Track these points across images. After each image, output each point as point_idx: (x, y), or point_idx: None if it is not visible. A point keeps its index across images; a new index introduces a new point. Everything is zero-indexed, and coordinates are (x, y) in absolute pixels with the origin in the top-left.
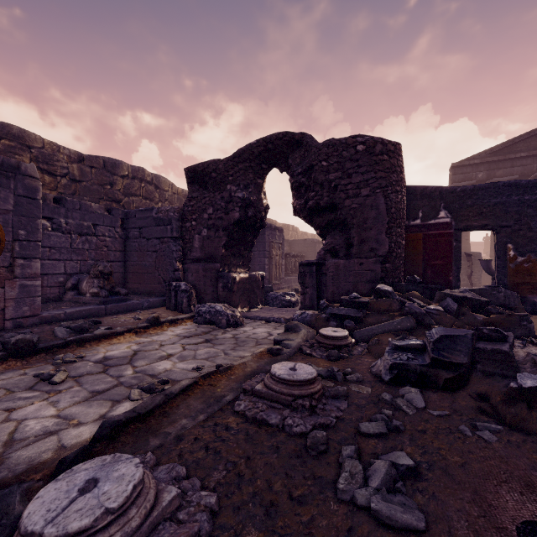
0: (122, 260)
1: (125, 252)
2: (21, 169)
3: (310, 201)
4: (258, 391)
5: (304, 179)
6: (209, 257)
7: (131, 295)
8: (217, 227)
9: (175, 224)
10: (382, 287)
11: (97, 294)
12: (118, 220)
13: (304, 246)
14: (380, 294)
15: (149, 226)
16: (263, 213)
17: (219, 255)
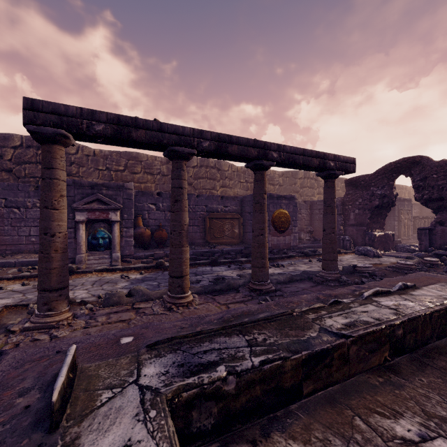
0: (309, 224)
1: (310, 220)
2: (294, 197)
3: (425, 196)
4: (393, 266)
5: (421, 183)
6: (359, 224)
7: None
8: (364, 209)
9: (339, 207)
10: None
11: (309, 240)
12: (308, 206)
13: None
14: None
15: None
16: (394, 199)
17: (365, 223)
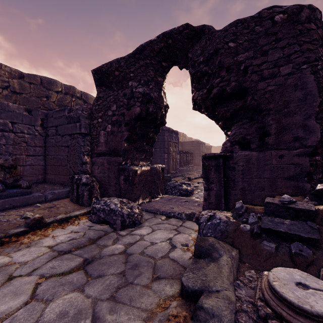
0: (43, 154)
1: (45, 147)
2: None
3: (215, 89)
4: None
5: (206, 67)
6: (112, 151)
7: (45, 185)
8: (120, 123)
9: (84, 121)
10: None
11: None
12: (38, 119)
13: (192, 146)
14: None
15: (63, 124)
16: (163, 111)
17: (121, 149)
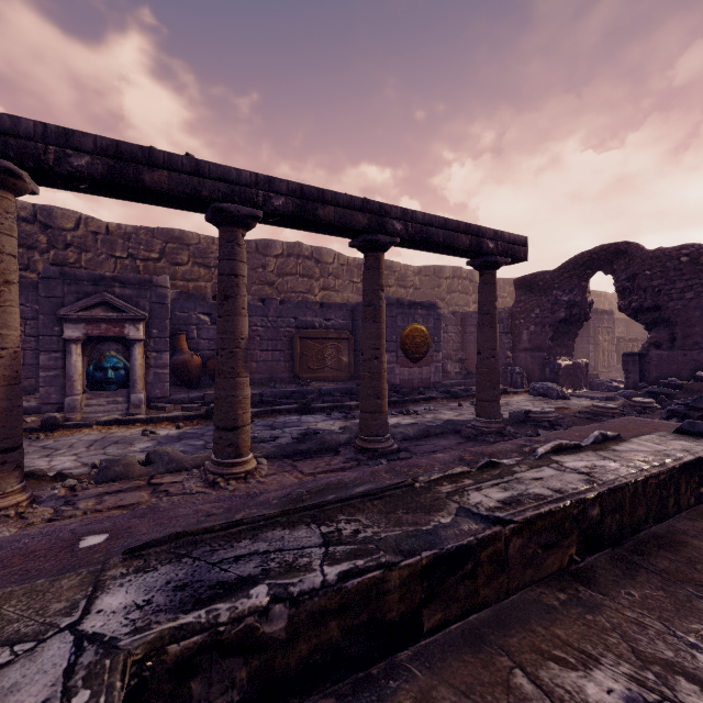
0: (461, 349)
1: (462, 343)
2: (436, 305)
3: (634, 303)
4: (586, 411)
5: (628, 284)
6: (536, 347)
7: None
8: (544, 324)
9: (506, 322)
10: (698, 373)
11: (459, 373)
12: (459, 320)
13: None
14: (696, 379)
15: None
16: (587, 309)
17: (545, 346)
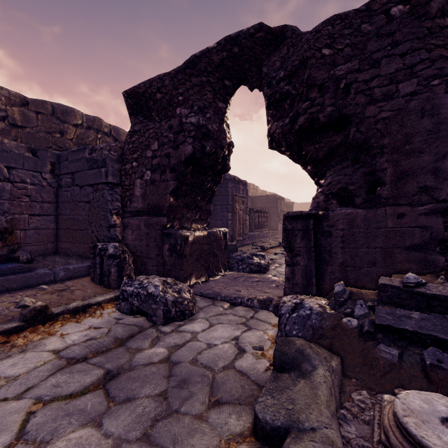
0: (53, 213)
1: (57, 203)
2: None
3: (301, 117)
4: None
5: (288, 86)
6: (153, 208)
7: (56, 258)
8: (163, 168)
9: (112, 166)
10: None
11: None
12: (46, 163)
13: (266, 202)
14: None
15: (82, 170)
16: (226, 151)
17: (165, 205)
